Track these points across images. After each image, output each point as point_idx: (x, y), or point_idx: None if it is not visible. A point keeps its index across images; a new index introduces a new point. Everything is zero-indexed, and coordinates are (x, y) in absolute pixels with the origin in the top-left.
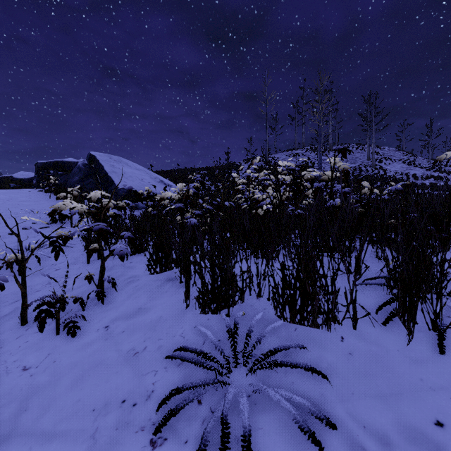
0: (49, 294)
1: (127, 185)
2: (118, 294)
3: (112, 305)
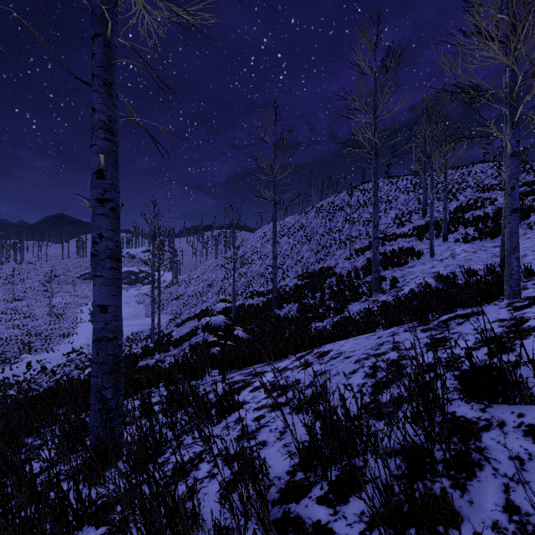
0: None
1: None
2: None
3: None
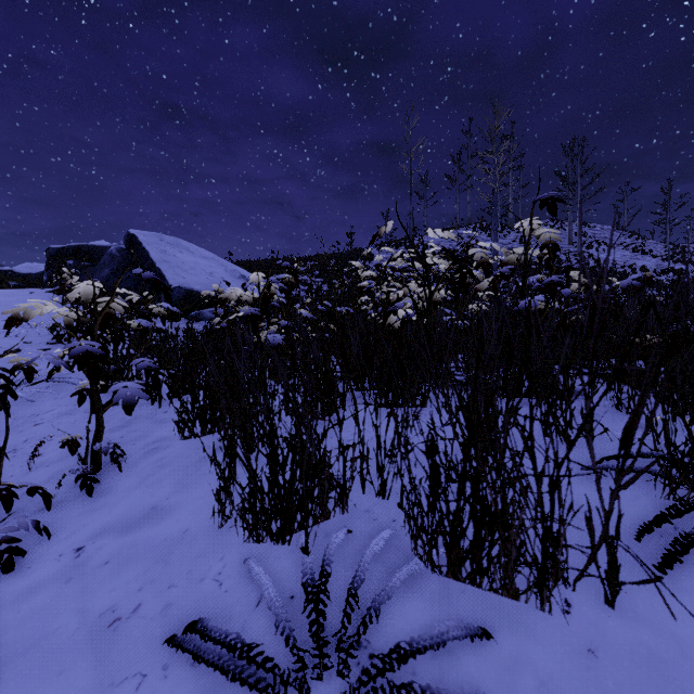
0: (6, 472)
1: (187, 282)
2: (123, 475)
3: (106, 499)
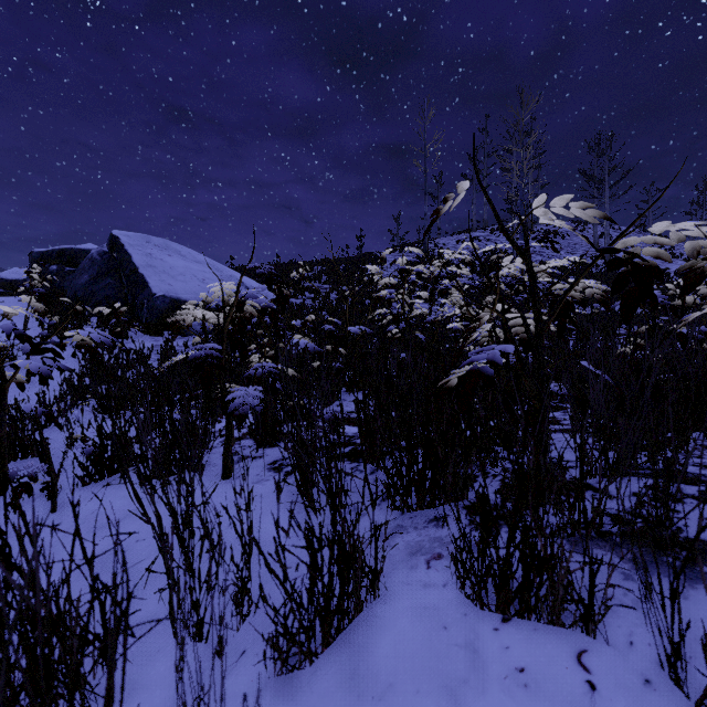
0: None
1: (173, 290)
2: None
3: None
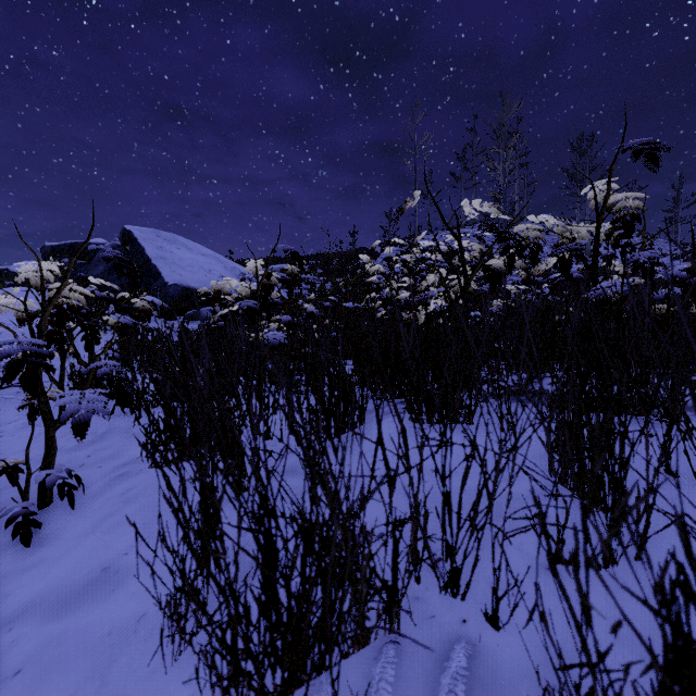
0: None
1: (184, 280)
2: (77, 512)
3: (46, 551)
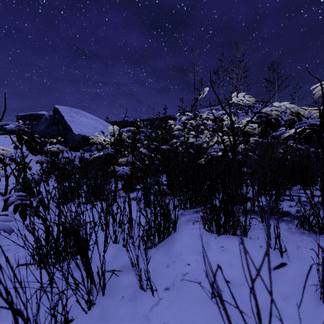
0: None
1: (83, 132)
2: None
3: None
